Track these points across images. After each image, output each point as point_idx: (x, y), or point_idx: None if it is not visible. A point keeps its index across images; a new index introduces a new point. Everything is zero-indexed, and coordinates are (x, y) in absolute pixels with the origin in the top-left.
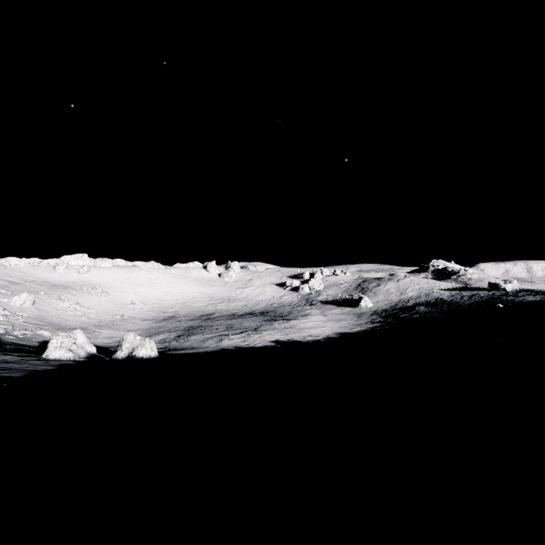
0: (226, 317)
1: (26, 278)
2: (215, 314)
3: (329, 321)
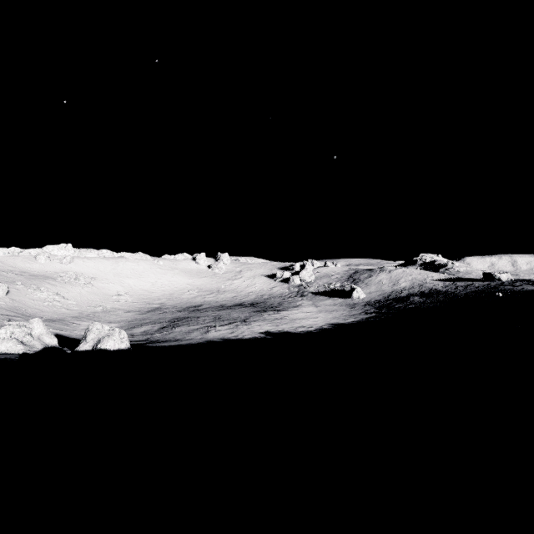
0: (215, 308)
1: (4, 267)
2: (203, 306)
3: (321, 312)
